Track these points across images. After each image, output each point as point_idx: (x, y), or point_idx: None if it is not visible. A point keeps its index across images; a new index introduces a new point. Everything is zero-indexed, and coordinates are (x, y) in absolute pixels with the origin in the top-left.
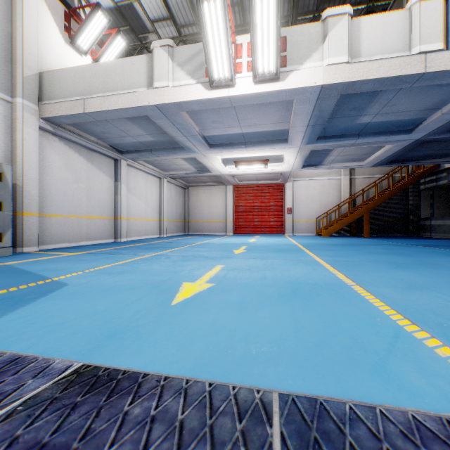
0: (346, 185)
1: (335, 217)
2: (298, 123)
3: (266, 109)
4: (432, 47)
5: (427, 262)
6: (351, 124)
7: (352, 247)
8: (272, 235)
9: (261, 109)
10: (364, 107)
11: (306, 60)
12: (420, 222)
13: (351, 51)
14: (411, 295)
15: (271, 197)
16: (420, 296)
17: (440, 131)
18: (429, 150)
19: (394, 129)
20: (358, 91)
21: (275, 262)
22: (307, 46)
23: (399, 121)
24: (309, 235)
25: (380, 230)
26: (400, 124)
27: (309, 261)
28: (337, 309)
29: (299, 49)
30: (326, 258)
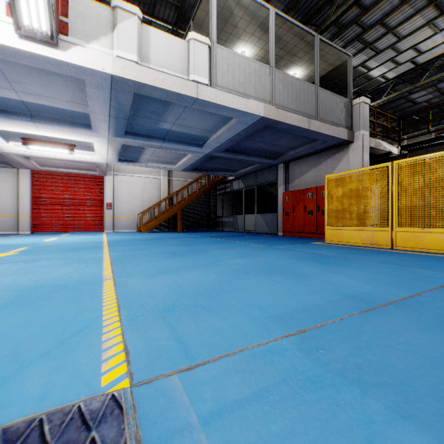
0: (166, 185)
1: (153, 214)
2: (97, 109)
3: (50, 79)
4: (202, 80)
5: (198, 249)
6: (155, 127)
7: (156, 241)
8: (87, 233)
9: (42, 76)
10: (162, 114)
11: (94, 41)
12: (217, 219)
13: (141, 54)
14: (152, 280)
15: (87, 189)
16: (159, 280)
17: (220, 151)
18: (218, 164)
19: (191, 141)
20: (150, 94)
21: (42, 264)
22: (95, 26)
23: (192, 135)
24: (131, 231)
25: (191, 225)
26: (194, 138)
27: (92, 259)
28: (48, 313)
29: (85, 24)
30: (117, 253)
